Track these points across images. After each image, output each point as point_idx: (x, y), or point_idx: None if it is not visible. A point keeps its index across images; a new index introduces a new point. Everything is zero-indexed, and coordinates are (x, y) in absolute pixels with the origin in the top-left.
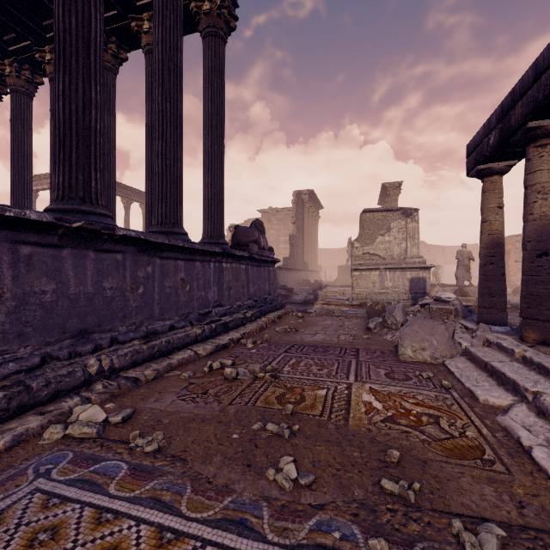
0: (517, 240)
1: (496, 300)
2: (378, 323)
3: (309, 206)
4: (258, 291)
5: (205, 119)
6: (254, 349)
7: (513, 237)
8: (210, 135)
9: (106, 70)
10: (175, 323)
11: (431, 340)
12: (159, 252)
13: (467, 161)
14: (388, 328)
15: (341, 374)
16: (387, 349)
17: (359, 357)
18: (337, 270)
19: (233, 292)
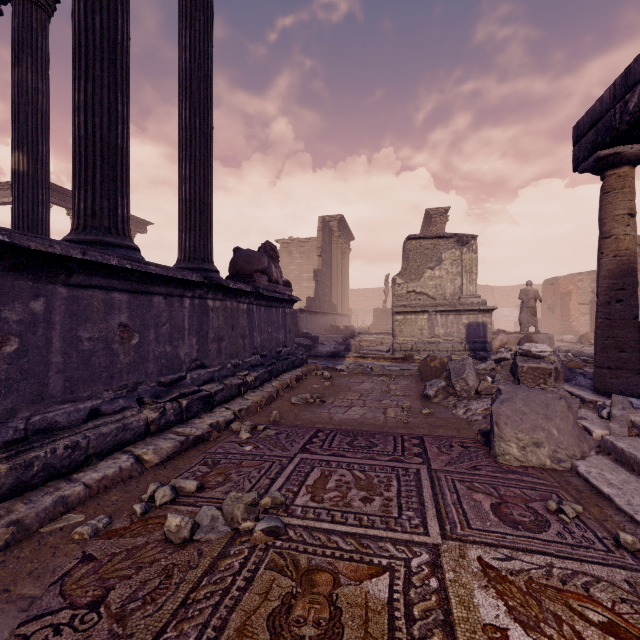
0: (580, 279)
1: (627, 356)
2: (440, 388)
3: (338, 236)
4: (267, 342)
5: (181, 77)
6: (251, 443)
7: (575, 276)
8: (189, 101)
9: (31, 4)
10: (104, 404)
11: (549, 428)
12: (63, 274)
13: (576, 149)
14: (456, 396)
15: (410, 513)
16: (465, 436)
17: (430, 459)
18: (371, 314)
19: (226, 345)
